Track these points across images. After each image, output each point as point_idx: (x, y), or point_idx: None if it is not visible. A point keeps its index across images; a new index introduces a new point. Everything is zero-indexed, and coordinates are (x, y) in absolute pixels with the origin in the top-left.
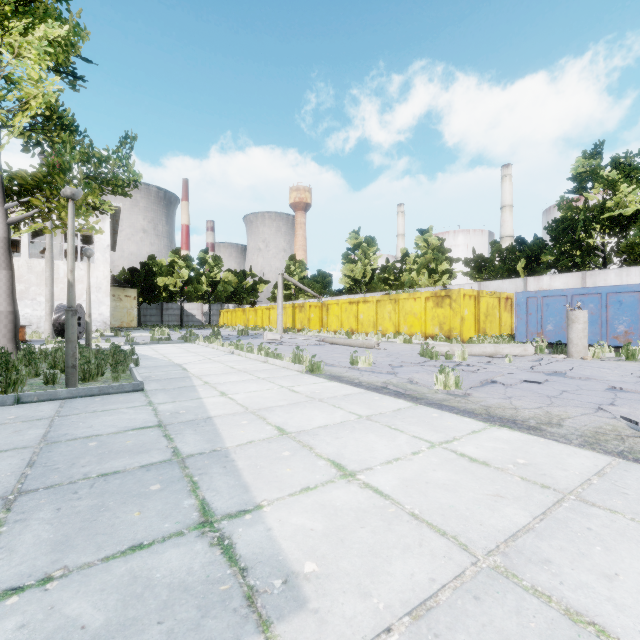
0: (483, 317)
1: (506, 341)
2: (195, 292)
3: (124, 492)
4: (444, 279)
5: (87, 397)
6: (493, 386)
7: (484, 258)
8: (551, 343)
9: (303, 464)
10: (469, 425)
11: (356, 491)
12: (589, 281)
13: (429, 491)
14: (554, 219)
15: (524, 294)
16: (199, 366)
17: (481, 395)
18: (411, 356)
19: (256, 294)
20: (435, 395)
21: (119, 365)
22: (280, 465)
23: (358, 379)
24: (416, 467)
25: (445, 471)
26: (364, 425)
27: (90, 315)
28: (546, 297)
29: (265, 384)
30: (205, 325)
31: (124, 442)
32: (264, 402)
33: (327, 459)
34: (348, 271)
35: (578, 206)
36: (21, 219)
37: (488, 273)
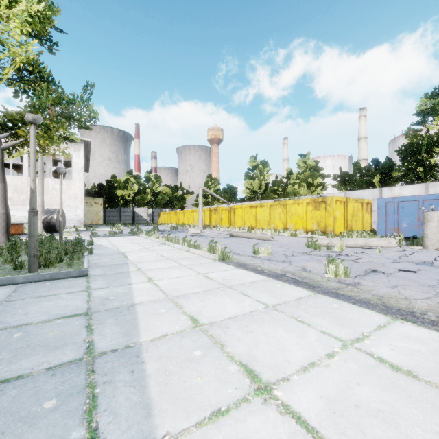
0: (350, 217)
1: (369, 235)
2: (142, 200)
3: (12, 412)
4: (318, 190)
5: (40, 282)
6: (375, 274)
7: (348, 174)
8: (405, 237)
9: (214, 370)
10: (372, 318)
11: (275, 420)
12: (431, 190)
13: (364, 423)
14: (403, 144)
15: (384, 200)
16: (137, 254)
17: (369, 284)
18: (299, 247)
19: (184, 201)
20: (328, 283)
21: (76, 253)
22: (190, 371)
23: (260, 267)
24: (336, 378)
25: (371, 386)
26: (272, 316)
27: (62, 216)
28: (401, 202)
29: (185, 271)
30: (149, 223)
31: (47, 333)
32: (182, 289)
33: (239, 362)
34: (248, 185)
35: (421, 134)
36: (11, 146)
37: (351, 185)
